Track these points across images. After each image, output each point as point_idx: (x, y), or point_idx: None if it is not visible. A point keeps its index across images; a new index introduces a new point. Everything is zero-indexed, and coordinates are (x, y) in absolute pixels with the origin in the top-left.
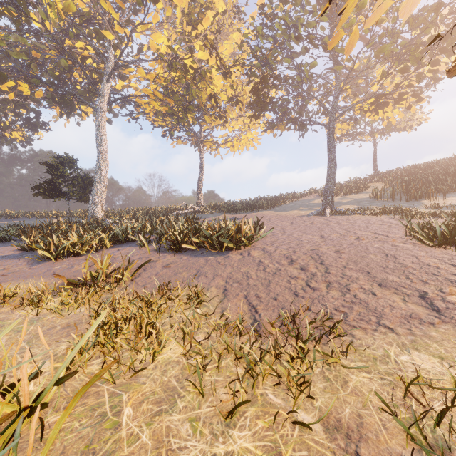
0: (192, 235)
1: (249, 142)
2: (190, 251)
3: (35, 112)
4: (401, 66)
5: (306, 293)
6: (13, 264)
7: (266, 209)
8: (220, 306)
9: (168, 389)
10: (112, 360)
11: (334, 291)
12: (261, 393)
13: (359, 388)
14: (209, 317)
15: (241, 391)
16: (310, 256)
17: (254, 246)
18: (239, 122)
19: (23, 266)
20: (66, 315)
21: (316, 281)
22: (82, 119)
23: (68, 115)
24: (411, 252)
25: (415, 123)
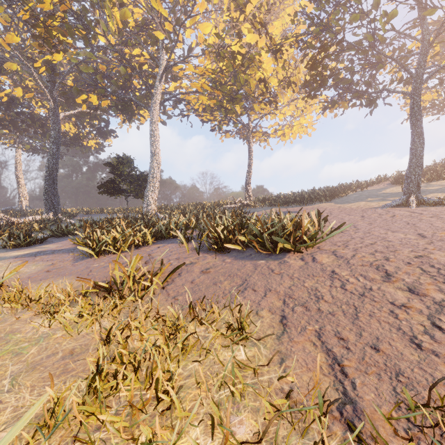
0: (238, 232)
1: (302, 128)
2: (235, 252)
3: (105, 122)
4: None
5: (438, 345)
6: (61, 259)
7: (323, 201)
8: (277, 349)
9: None
10: None
11: None
12: None
13: None
14: (259, 370)
15: None
16: (418, 267)
17: (319, 248)
18: (290, 107)
19: (68, 261)
20: (77, 333)
21: None
22: (141, 123)
23: (129, 121)
24: None
25: None
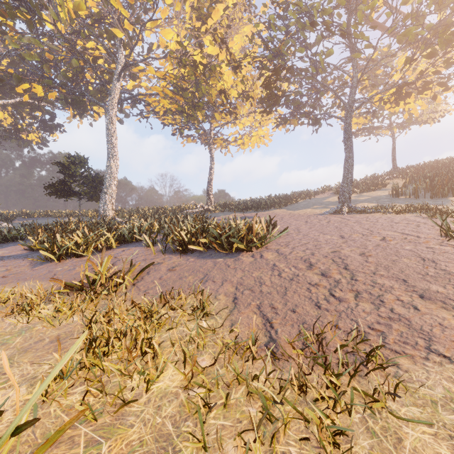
0: (200, 235)
1: (259, 139)
2: (198, 253)
3: (50, 114)
4: (427, 51)
5: (330, 305)
6: (16, 265)
7: (277, 207)
8: (229, 318)
9: (161, 437)
10: (95, 391)
11: (365, 302)
12: (282, 451)
13: (421, 452)
14: (216, 332)
15: (257, 453)
16: (331, 259)
17: (266, 248)
18: (249, 118)
19: (25, 267)
20: (58, 324)
21: (341, 289)
22: (94, 120)
23: (81, 116)
24: (453, 256)
25: (439, 115)
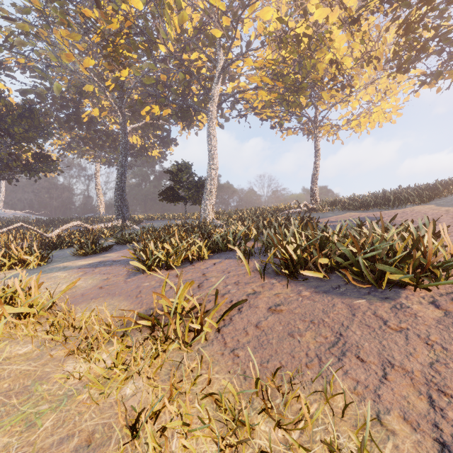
0: (318, 253)
1: (383, 114)
2: (314, 280)
3: (166, 131)
4: None
5: None
6: (116, 273)
7: (416, 203)
8: None
9: None
10: None
11: None
12: None
13: None
14: None
15: None
16: None
17: None
18: (369, 90)
19: (121, 276)
20: (105, 397)
21: None
22: (199, 129)
23: (188, 127)
24: None
25: None
